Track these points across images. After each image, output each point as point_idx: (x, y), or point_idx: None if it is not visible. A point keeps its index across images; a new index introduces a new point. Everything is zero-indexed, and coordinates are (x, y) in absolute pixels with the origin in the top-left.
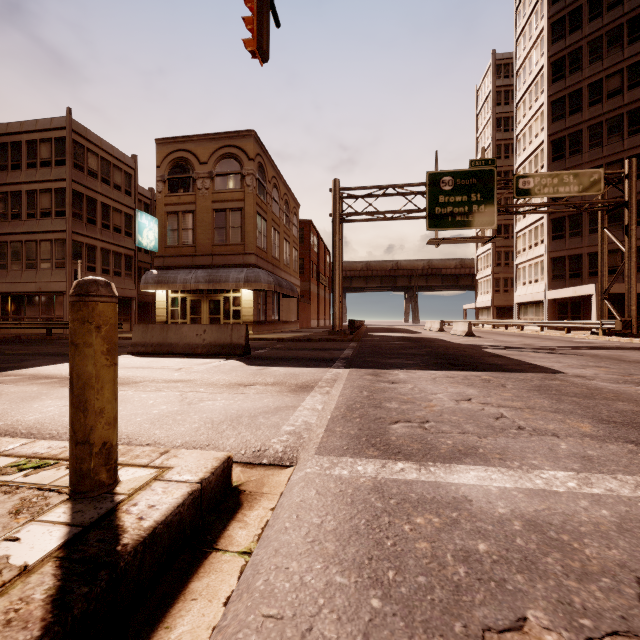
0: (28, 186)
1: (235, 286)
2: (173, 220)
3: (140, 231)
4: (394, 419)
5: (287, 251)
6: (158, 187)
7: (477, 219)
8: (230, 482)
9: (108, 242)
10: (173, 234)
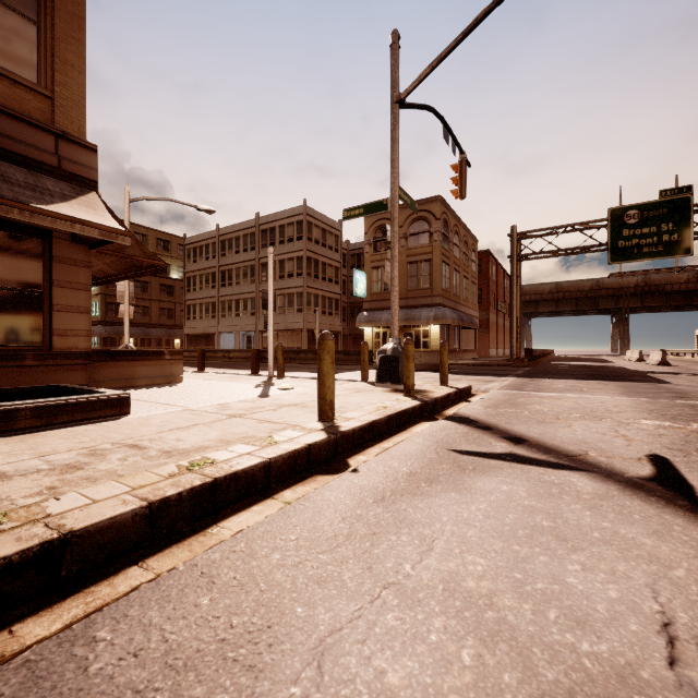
0: (279, 257)
1: (426, 322)
2: (377, 273)
3: (356, 284)
4: (528, 388)
5: (466, 287)
6: (366, 249)
7: (668, 249)
8: (471, 392)
9: (325, 290)
10: (377, 284)
